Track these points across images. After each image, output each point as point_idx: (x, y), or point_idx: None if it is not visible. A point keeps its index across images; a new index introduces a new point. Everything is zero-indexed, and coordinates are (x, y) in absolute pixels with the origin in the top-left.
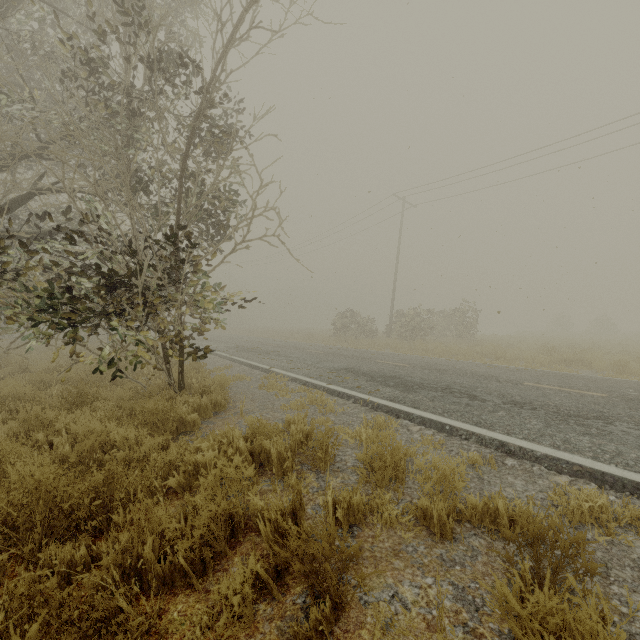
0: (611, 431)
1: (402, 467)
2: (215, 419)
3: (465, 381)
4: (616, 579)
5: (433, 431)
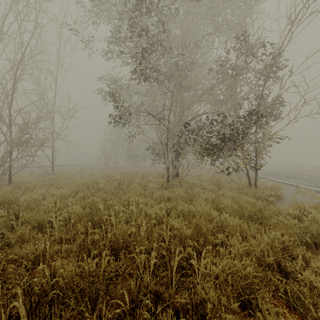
0: None
1: None
2: (279, 202)
3: None
4: None
5: None
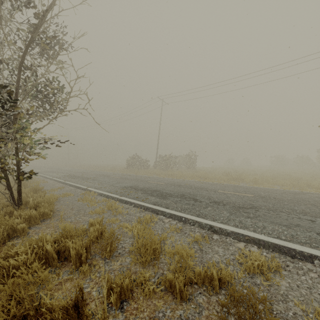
0: (259, 215)
1: (158, 250)
2: (41, 225)
3: (191, 191)
4: (277, 312)
5: (176, 221)
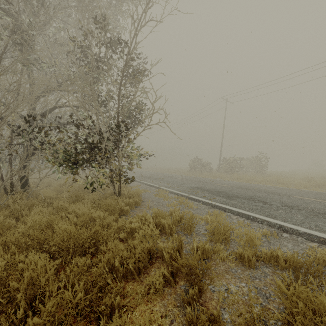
0: None
1: (228, 234)
2: (136, 209)
3: (261, 194)
4: None
5: (244, 219)
